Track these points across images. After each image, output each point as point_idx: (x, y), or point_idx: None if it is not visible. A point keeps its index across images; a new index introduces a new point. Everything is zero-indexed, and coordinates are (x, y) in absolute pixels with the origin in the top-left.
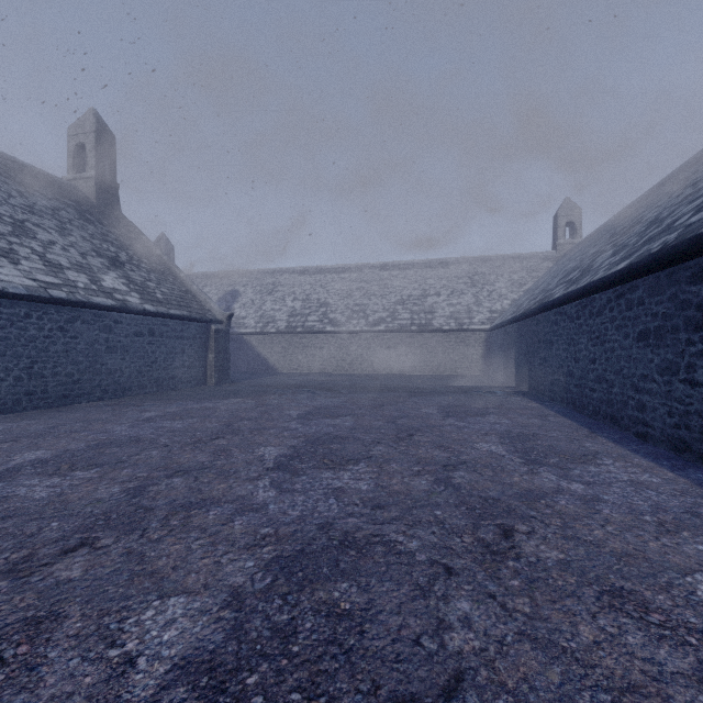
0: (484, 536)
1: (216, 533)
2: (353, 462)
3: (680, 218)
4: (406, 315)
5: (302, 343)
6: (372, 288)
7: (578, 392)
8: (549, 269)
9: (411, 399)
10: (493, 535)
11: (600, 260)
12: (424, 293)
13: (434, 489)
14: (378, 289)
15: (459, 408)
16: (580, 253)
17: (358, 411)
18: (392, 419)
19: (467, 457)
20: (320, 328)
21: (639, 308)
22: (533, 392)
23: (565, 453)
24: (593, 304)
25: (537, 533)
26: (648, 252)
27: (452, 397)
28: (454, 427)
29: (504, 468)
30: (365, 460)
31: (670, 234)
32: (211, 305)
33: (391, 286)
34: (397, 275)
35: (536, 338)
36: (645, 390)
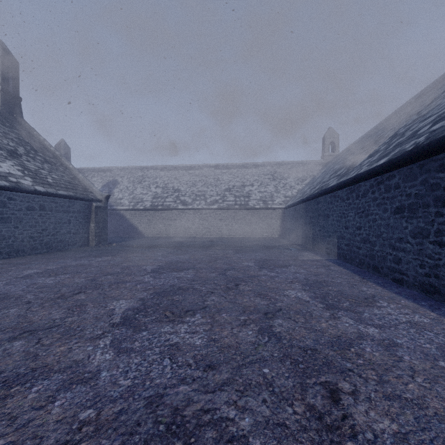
0: (314, 402)
1: (26, 424)
2: (190, 314)
3: (421, 128)
4: (232, 198)
5: (162, 216)
6: (210, 180)
7: (348, 249)
8: (320, 170)
9: (235, 255)
10: (322, 399)
11: (360, 161)
12: (243, 184)
13: (259, 340)
14: (213, 181)
15: (269, 261)
16: (341, 159)
17: (198, 265)
18: (223, 271)
19: (281, 304)
20: (174, 207)
21: (396, 190)
22: (314, 249)
23: (351, 297)
24: (359, 189)
25: (361, 392)
26: (403, 150)
27: (263, 253)
28: (268, 277)
29: (312, 314)
30: (200, 311)
31: (418, 138)
32: (93, 189)
33: (222, 179)
34: (225, 172)
35: (317, 213)
36: (400, 248)
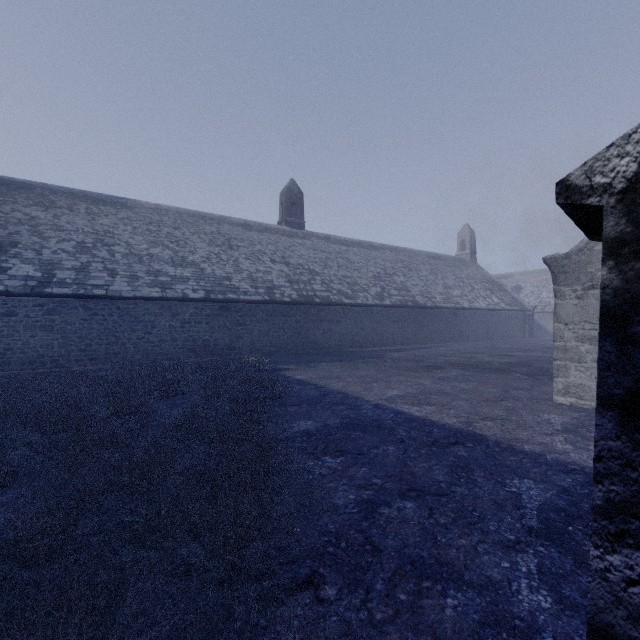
0: None
1: None
2: None
3: None
4: None
5: None
6: None
7: None
8: None
9: None
10: None
11: None
12: None
13: None
14: None
15: None
16: None
17: None
18: None
19: None
20: None
21: None
22: None
23: None
24: None
25: None
26: None
27: None
28: None
29: None
30: None
31: None
32: (524, 303)
33: None
34: None
35: None
36: None
